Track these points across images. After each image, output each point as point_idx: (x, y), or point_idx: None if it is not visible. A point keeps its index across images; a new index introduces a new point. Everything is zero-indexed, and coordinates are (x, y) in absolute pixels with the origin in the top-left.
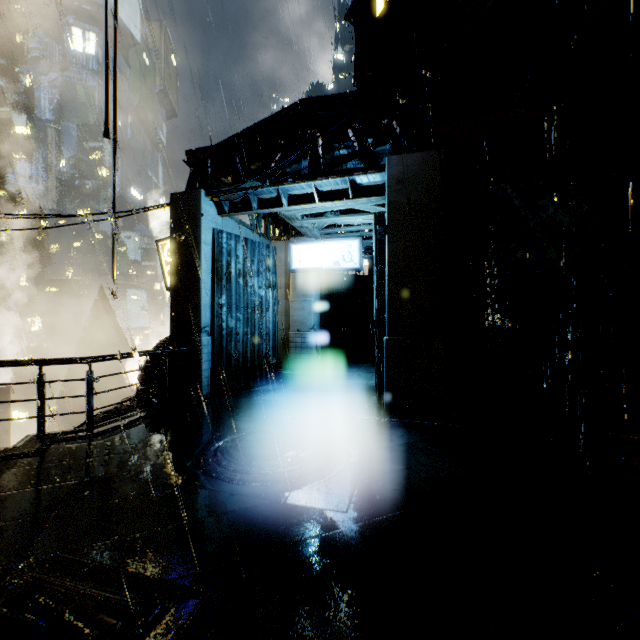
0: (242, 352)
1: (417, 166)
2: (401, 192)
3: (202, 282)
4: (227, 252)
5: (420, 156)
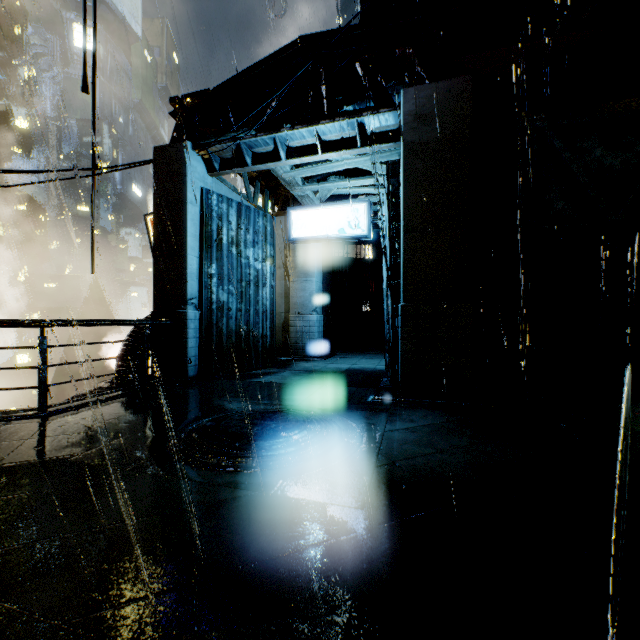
0: (235, 330)
1: (439, 98)
2: (420, 130)
3: (188, 247)
4: (218, 216)
5: (443, 85)
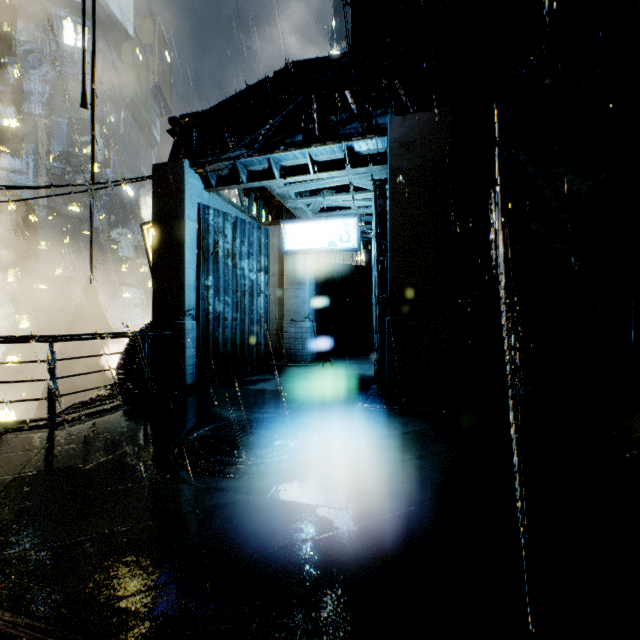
0: (231, 339)
1: (422, 127)
2: (404, 157)
3: (186, 261)
4: (214, 230)
5: (425, 116)
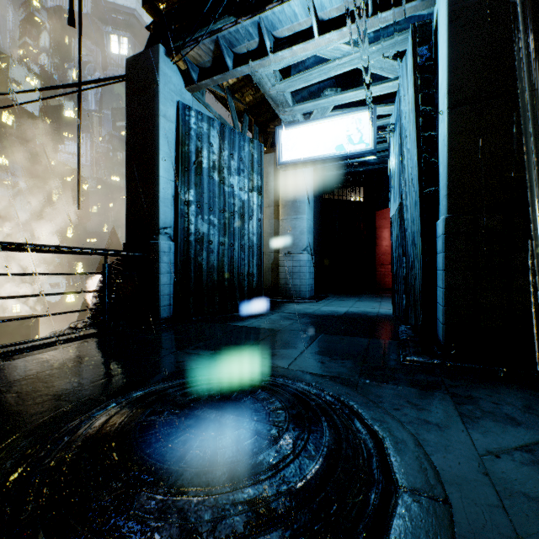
0: (217, 266)
1: None
2: None
3: (160, 167)
4: (197, 136)
5: None
